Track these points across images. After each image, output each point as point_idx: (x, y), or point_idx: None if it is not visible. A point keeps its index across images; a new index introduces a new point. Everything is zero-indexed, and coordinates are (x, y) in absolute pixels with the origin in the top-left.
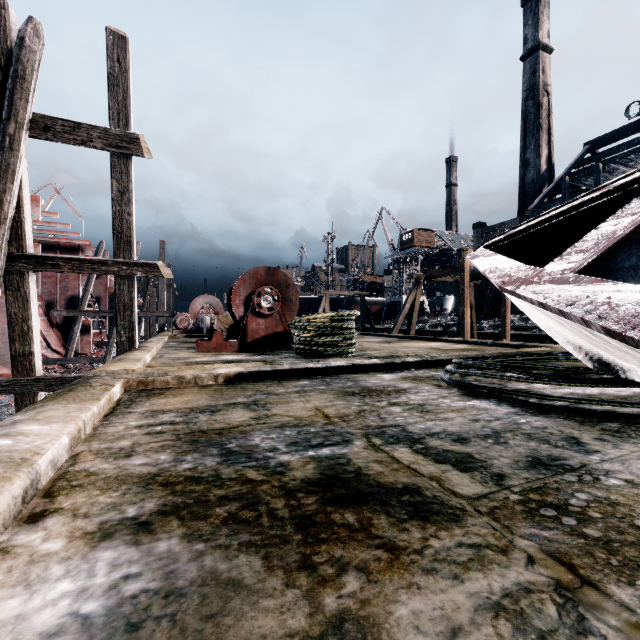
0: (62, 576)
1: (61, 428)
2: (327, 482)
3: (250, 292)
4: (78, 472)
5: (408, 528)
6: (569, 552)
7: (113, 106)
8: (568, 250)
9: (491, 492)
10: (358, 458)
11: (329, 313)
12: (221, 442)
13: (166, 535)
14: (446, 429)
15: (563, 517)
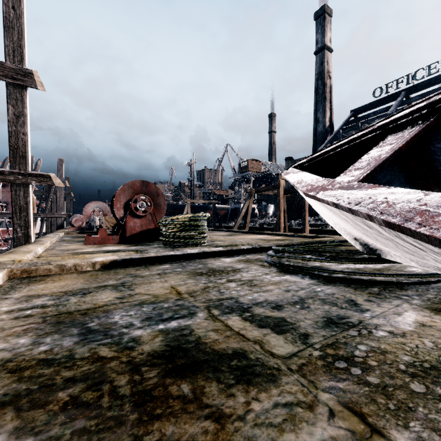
0: None
1: None
2: (170, 353)
3: (129, 199)
4: None
5: (234, 393)
6: (359, 401)
7: (8, 44)
8: (349, 168)
9: (299, 350)
10: (199, 328)
11: (187, 215)
12: (83, 322)
13: None
14: (267, 299)
15: (351, 368)
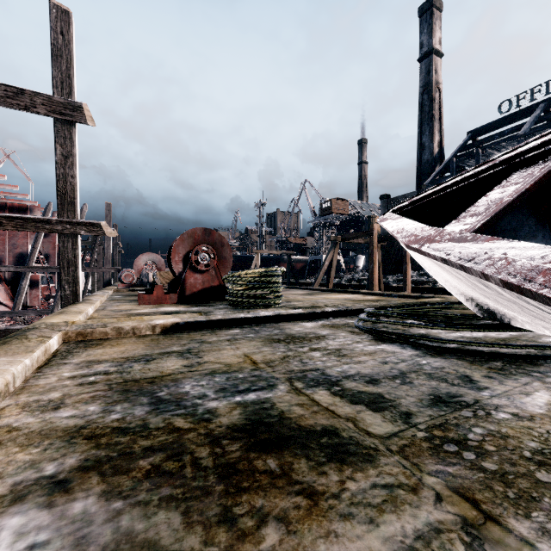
0: None
1: None
2: (251, 427)
3: (188, 250)
4: None
5: (326, 471)
6: (471, 487)
7: (56, 75)
8: (463, 214)
9: (400, 430)
10: (281, 402)
11: (259, 269)
12: (152, 391)
13: (83, 494)
14: (360, 371)
15: (464, 452)
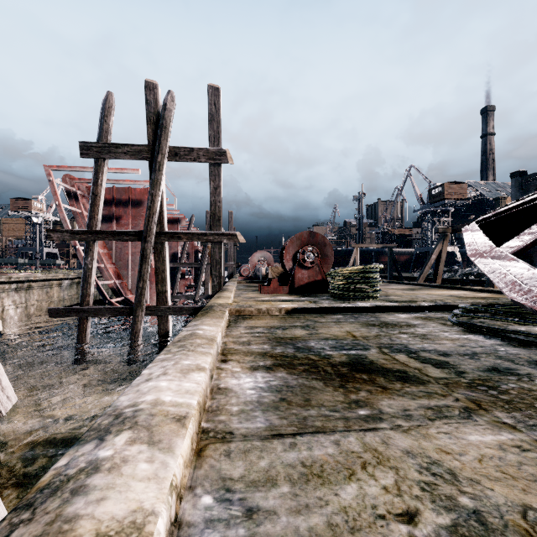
0: (246, 377)
1: (217, 329)
2: (353, 364)
3: (297, 250)
4: (230, 348)
5: (394, 383)
6: (482, 401)
7: (211, 134)
8: (525, 231)
9: (451, 377)
10: (372, 356)
11: (358, 266)
12: (293, 343)
13: (279, 372)
14: (437, 349)
15: (490, 390)
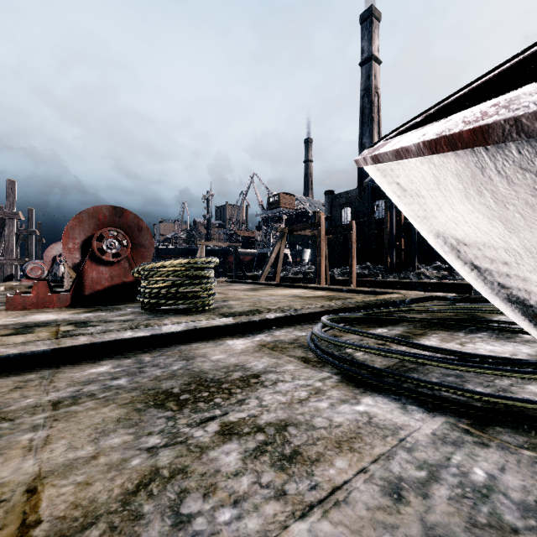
0: None
1: None
2: None
3: (90, 235)
4: None
5: None
6: None
7: None
8: None
9: None
10: None
11: (180, 260)
12: None
13: None
14: None
15: None
